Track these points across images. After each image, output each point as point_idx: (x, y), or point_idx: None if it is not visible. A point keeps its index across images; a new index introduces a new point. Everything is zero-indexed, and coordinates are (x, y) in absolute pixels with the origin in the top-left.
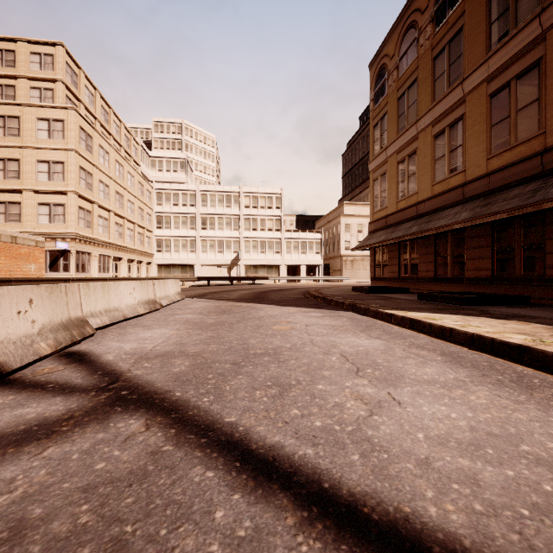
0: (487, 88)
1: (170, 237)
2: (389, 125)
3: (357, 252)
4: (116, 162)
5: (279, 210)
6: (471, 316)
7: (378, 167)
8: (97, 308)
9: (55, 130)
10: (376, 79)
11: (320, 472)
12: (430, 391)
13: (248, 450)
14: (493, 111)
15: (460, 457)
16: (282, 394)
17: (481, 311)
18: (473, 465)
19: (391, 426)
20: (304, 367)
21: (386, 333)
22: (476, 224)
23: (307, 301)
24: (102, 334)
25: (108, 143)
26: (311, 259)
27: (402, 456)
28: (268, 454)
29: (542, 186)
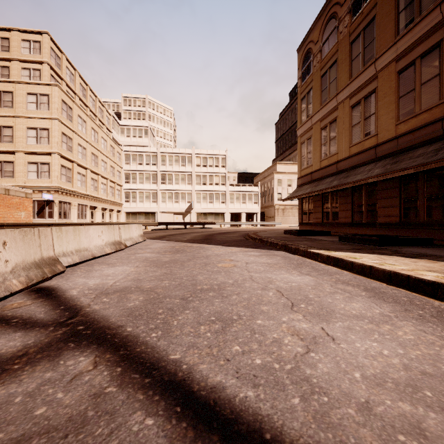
0: (396, 66)
1: (136, 190)
2: (314, 98)
3: (287, 202)
4: (92, 129)
5: (224, 168)
6: (385, 255)
7: (305, 132)
8: (68, 248)
9: (42, 103)
10: (303, 60)
11: (262, 419)
12: (360, 327)
13: (190, 392)
14: (401, 85)
15: (400, 401)
16: (225, 329)
17: (393, 251)
18: (414, 410)
19: (328, 364)
20: (245, 302)
21: (315, 270)
22: (386, 178)
23: (247, 242)
24: (72, 271)
25: (85, 114)
26: (250, 208)
27: (342, 399)
28: (209, 396)
29: (443, 146)
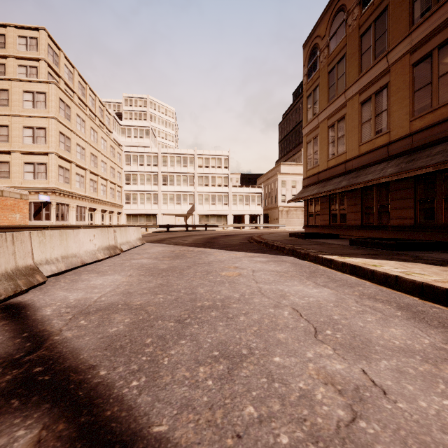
0: (410, 58)
1: (137, 191)
2: (320, 95)
3: (291, 204)
4: (91, 128)
5: (227, 169)
6: (408, 262)
7: (311, 131)
8: (53, 255)
9: (38, 101)
10: (309, 56)
11: None
12: (414, 368)
13: None
14: (416, 78)
15: None
16: (232, 373)
17: (413, 256)
18: None
19: (392, 446)
20: (255, 327)
21: (332, 281)
22: (400, 178)
23: (251, 246)
24: (54, 282)
25: (84, 113)
26: (253, 210)
27: None
28: None
29: None
